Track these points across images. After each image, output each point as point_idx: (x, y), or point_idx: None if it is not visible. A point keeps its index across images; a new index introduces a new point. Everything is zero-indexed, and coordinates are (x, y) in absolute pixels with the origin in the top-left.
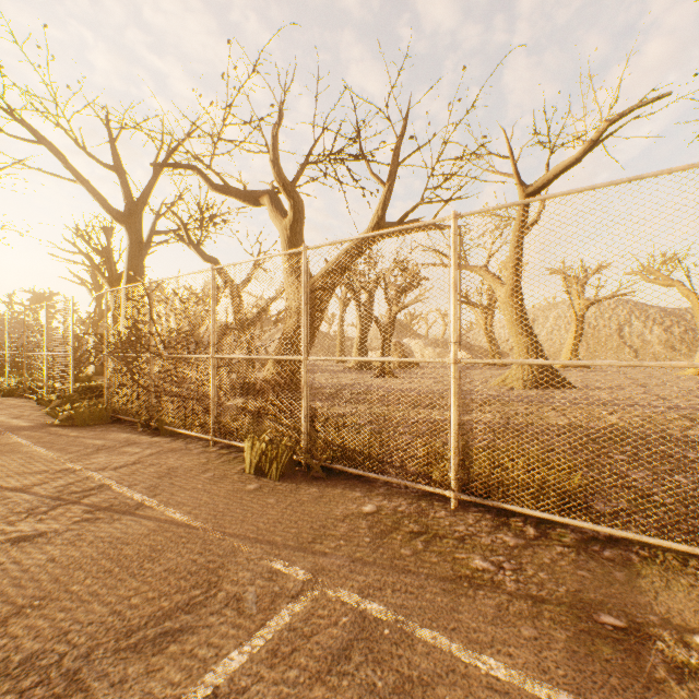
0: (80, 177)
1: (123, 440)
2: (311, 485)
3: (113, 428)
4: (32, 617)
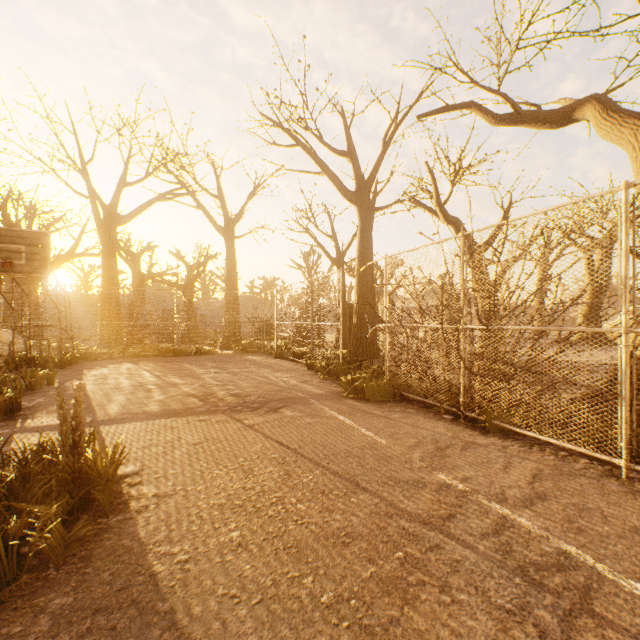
0: (324, 167)
1: (450, 434)
2: None
3: (409, 409)
4: None
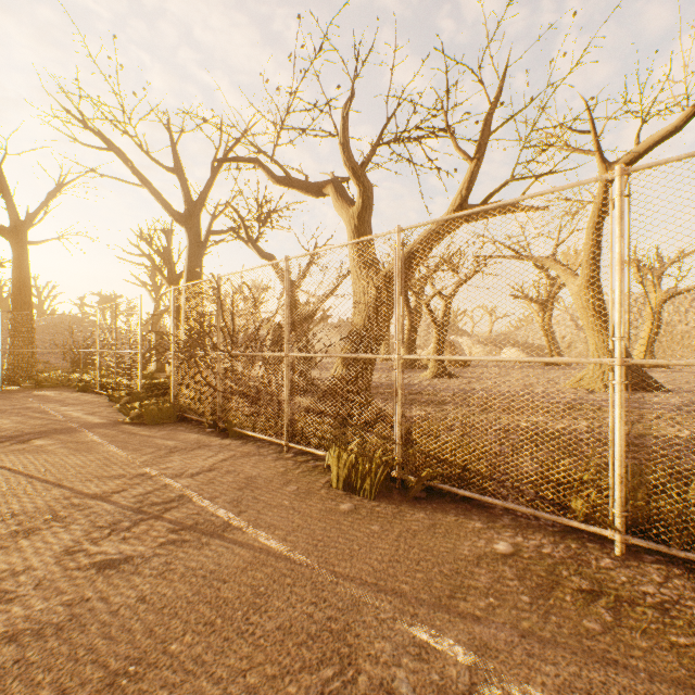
0: (144, 181)
1: (194, 442)
2: (415, 508)
3: (181, 428)
4: (128, 694)
